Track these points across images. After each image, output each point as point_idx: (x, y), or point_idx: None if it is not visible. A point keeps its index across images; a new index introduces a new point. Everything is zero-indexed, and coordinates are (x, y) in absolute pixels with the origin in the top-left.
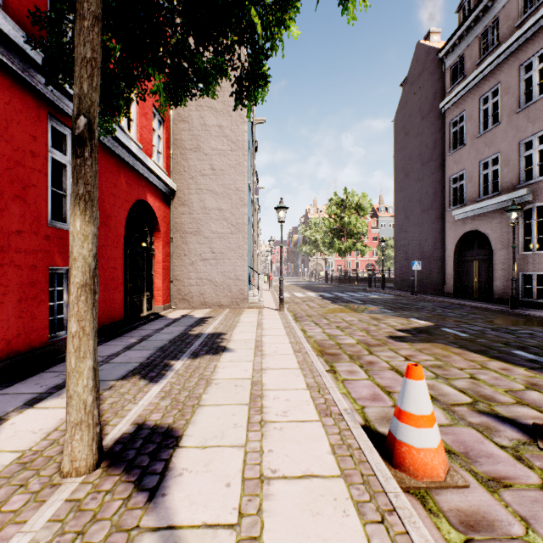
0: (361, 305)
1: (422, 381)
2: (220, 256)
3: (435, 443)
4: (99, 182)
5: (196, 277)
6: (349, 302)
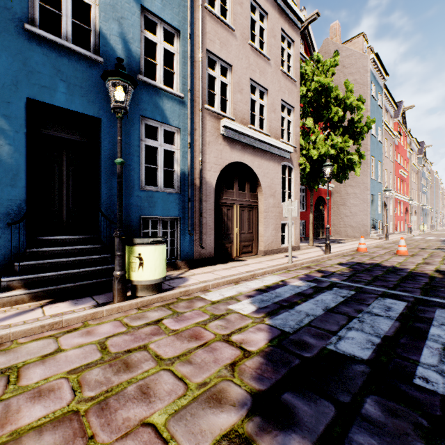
0: None
1: (362, 238)
2: (354, 214)
3: (362, 247)
4: (307, 196)
5: (343, 224)
6: None
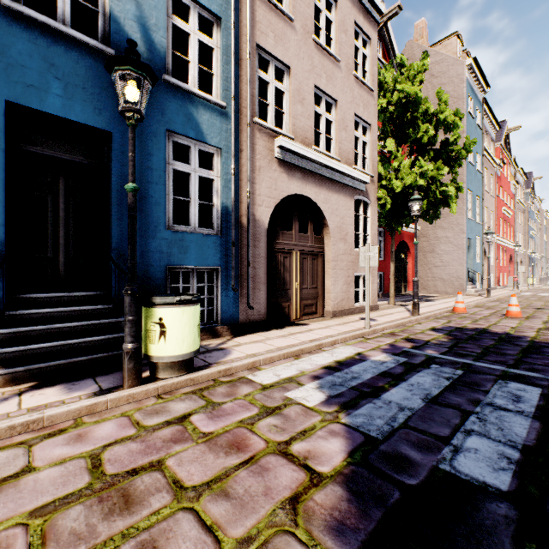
0: None
1: (459, 295)
2: (446, 264)
3: (460, 306)
4: (386, 241)
5: (431, 276)
6: None
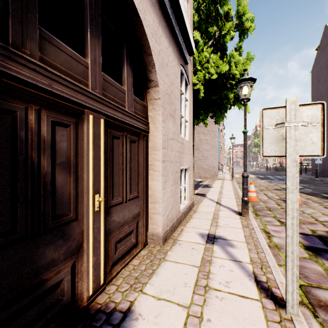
0: (275, 180)
1: (252, 185)
2: (206, 158)
3: (254, 195)
4: None
5: (196, 166)
6: (270, 179)
